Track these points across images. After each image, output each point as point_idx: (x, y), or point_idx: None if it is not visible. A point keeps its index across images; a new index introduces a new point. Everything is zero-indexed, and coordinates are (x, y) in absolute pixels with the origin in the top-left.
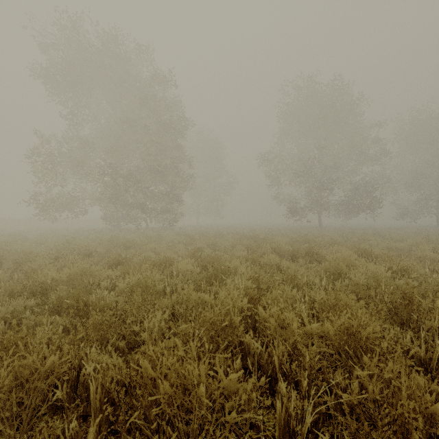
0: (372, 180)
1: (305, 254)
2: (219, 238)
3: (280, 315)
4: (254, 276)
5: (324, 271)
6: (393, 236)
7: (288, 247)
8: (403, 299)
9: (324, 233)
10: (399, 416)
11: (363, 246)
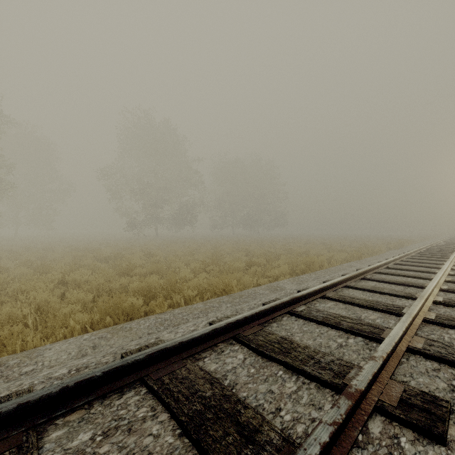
0: (194, 201)
1: (114, 258)
2: (49, 251)
3: (74, 276)
4: (70, 269)
5: (115, 265)
6: (189, 243)
7: (108, 254)
8: (128, 268)
9: (150, 243)
10: (93, 284)
11: (156, 251)
